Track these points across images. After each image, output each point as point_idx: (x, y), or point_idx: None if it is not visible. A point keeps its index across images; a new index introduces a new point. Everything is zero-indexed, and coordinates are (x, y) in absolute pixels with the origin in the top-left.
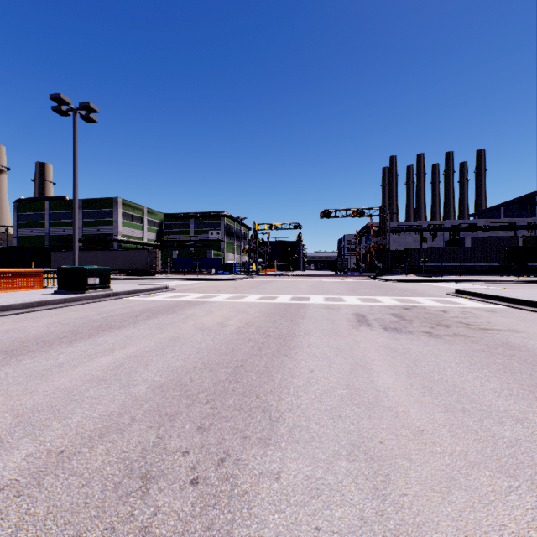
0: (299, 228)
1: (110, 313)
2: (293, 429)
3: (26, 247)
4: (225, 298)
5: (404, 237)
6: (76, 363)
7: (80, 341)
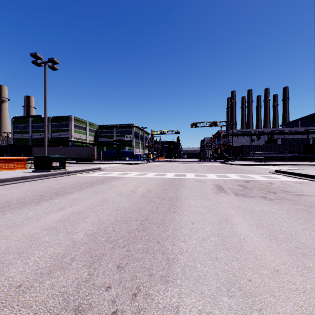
0: (178, 133)
1: (64, 184)
2: (184, 268)
3: (18, 145)
4: (134, 175)
5: (241, 138)
6: (39, 217)
7: (44, 202)
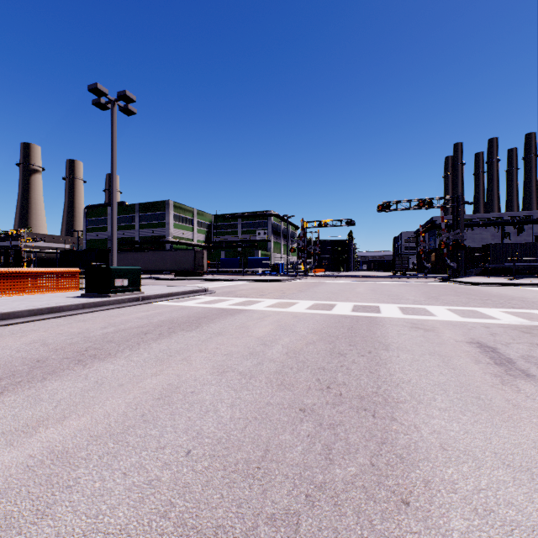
0: (352, 225)
1: (119, 326)
2: None
3: (92, 250)
4: (268, 305)
5: (479, 231)
6: None
7: (18, 390)
